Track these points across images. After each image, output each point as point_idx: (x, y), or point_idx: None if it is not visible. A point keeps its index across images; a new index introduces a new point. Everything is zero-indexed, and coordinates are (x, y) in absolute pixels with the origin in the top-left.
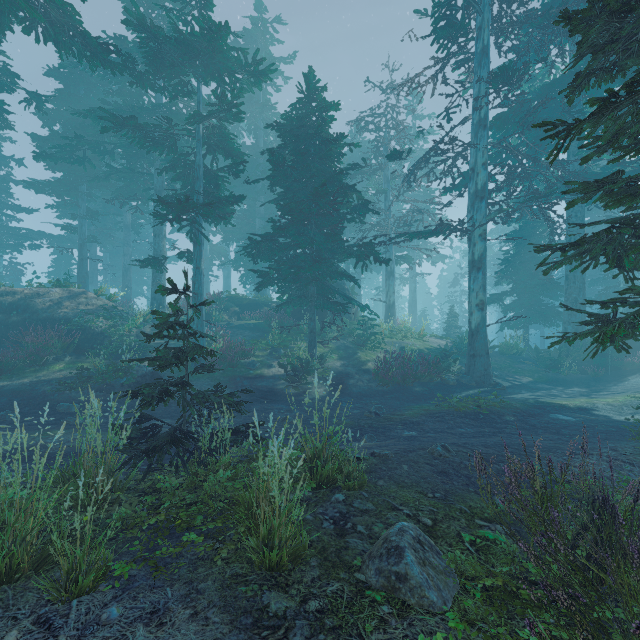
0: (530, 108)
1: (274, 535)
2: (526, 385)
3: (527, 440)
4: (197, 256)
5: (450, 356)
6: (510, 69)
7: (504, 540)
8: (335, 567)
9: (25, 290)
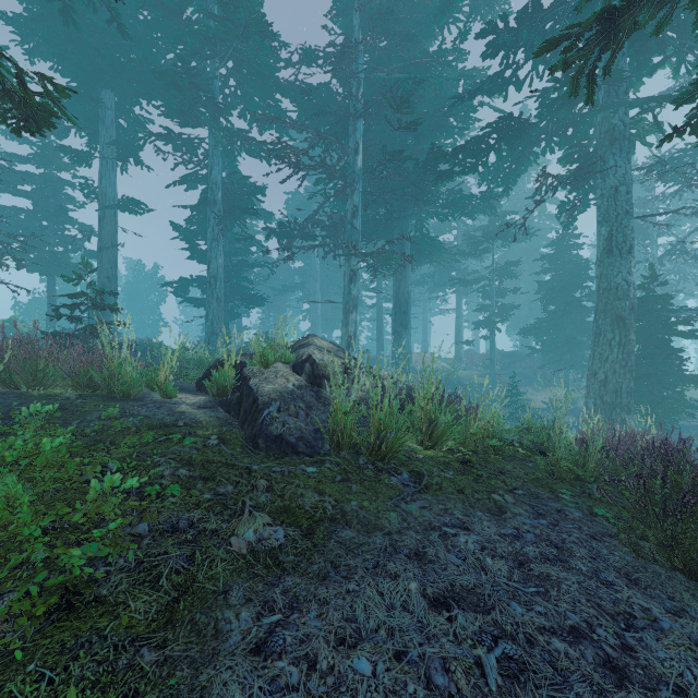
0: None
1: None
2: None
3: None
4: (492, 339)
5: None
6: None
7: None
8: None
9: None
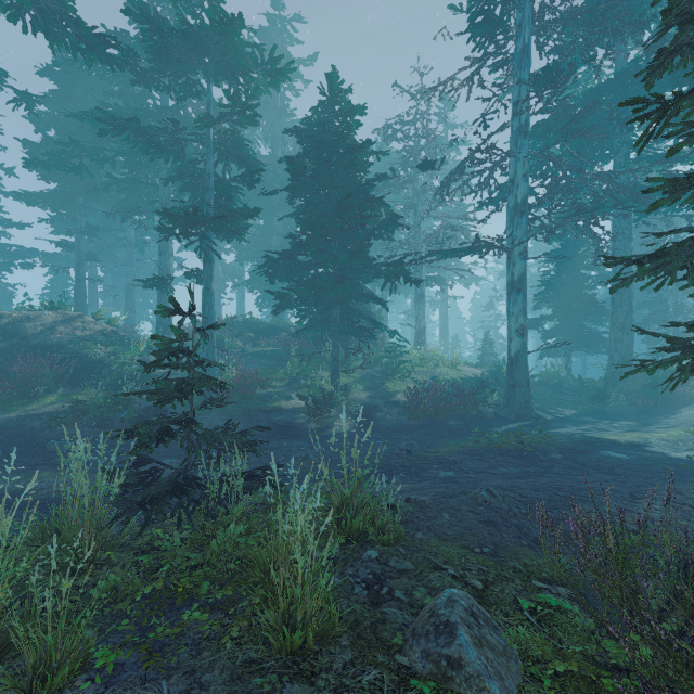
0: (575, 114)
1: (296, 610)
2: (570, 418)
3: (579, 481)
4: (207, 275)
5: (487, 386)
6: (554, 70)
7: (569, 607)
8: (371, 647)
9: (13, 313)
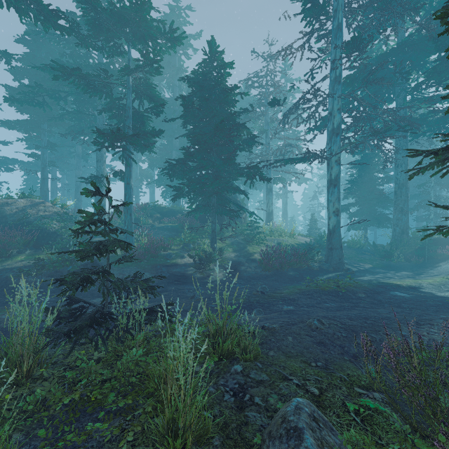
0: (371, 69)
1: (178, 419)
2: (368, 270)
3: (379, 313)
4: (127, 175)
5: (313, 249)
6: (359, 38)
7: (384, 409)
8: (237, 446)
9: None
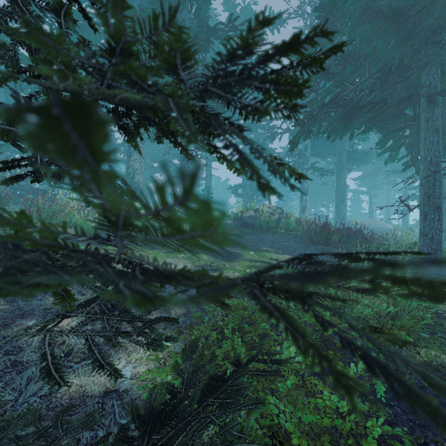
0: None
1: None
2: None
3: None
4: None
5: None
6: None
7: None
8: None
9: (359, 220)
